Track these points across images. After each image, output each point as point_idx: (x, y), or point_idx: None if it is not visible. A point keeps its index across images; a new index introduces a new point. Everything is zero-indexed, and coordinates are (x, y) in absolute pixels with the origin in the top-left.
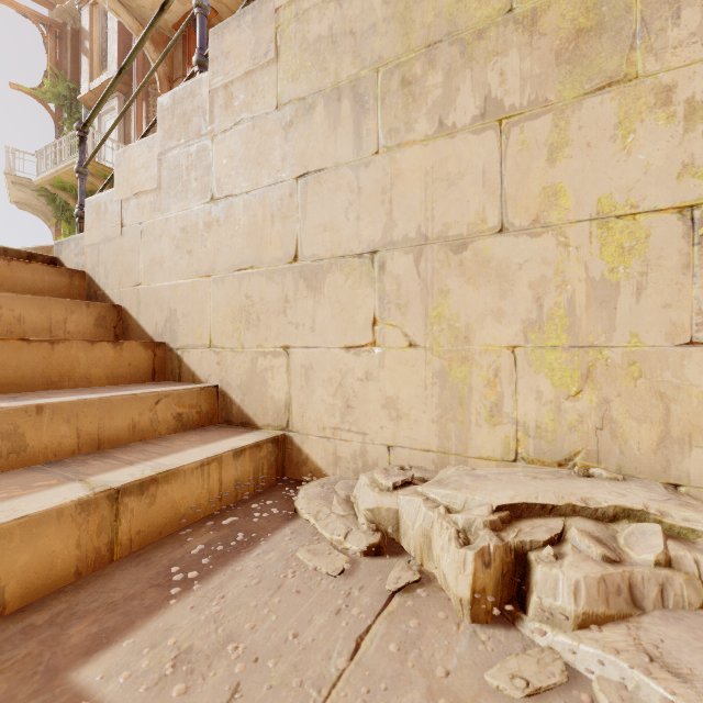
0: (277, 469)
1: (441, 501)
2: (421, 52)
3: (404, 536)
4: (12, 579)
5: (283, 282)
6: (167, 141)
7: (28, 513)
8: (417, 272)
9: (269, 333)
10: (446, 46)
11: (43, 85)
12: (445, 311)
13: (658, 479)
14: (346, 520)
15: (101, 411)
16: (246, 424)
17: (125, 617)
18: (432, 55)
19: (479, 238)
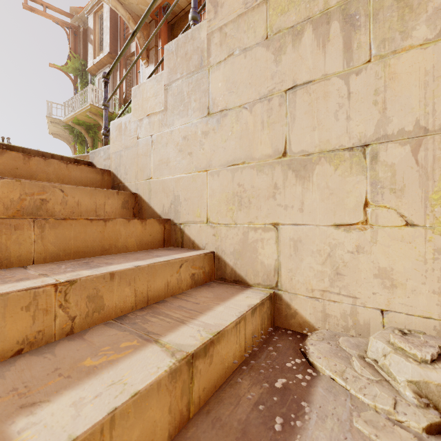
0: (271, 320)
1: None
2: None
3: None
4: None
5: (273, 173)
6: (172, 75)
7: (137, 389)
8: (415, 161)
9: (259, 213)
10: None
11: (67, 63)
12: None
13: None
14: (382, 386)
15: (148, 275)
16: (238, 282)
17: None
18: None
19: None
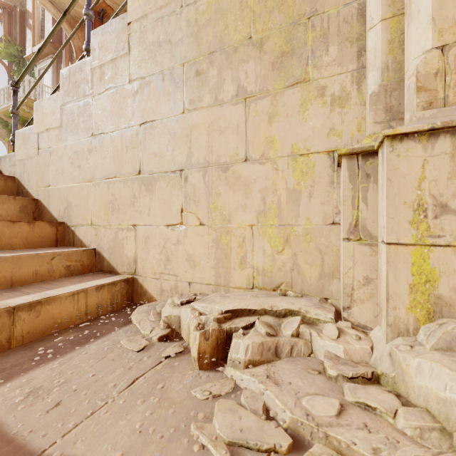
0: (128, 298)
1: (200, 310)
2: (206, 56)
3: (182, 330)
4: None
5: (133, 186)
6: (66, 97)
7: None
8: (204, 182)
9: (125, 217)
10: (219, 54)
11: None
12: (218, 205)
13: (319, 296)
14: (154, 323)
15: (13, 263)
16: (112, 272)
17: (9, 375)
18: (211, 59)
19: (235, 164)
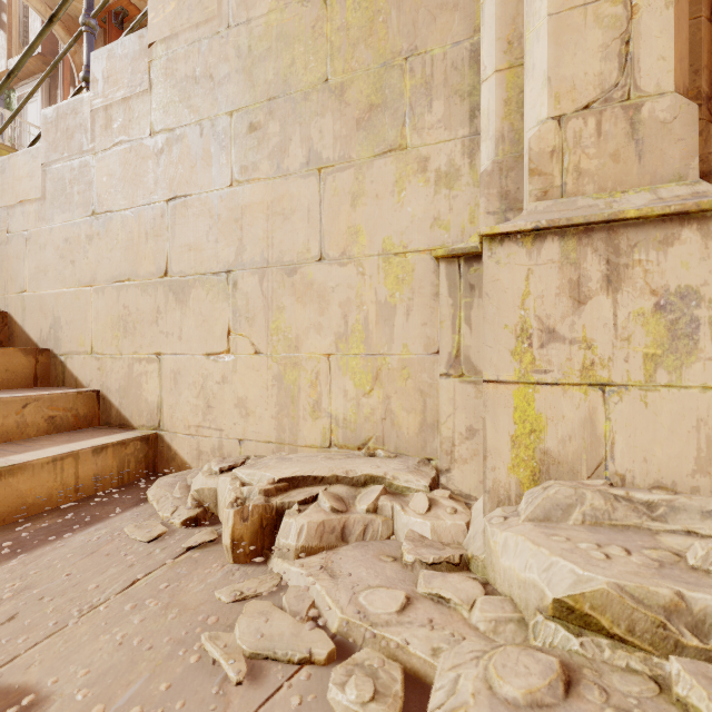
0: (147, 465)
1: (245, 479)
2: (264, 103)
3: (219, 509)
4: None
5: (156, 295)
6: (51, 153)
7: None
8: (261, 291)
9: (144, 341)
10: (282, 102)
11: None
12: (281, 324)
13: (419, 456)
14: (180, 500)
15: None
16: (124, 425)
17: None
18: (272, 108)
19: (305, 265)
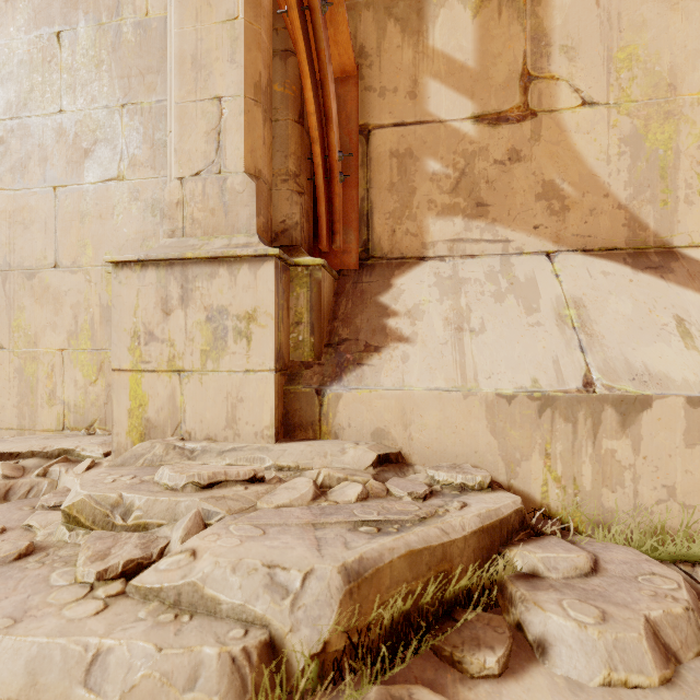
0: None
1: None
2: (7, 121)
3: None
4: None
5: None
6: None
7: None
8: (5, 292)
9: None
10: (23, 123)
11: None
12: (22, 322)
13: None
14: None
15: None
16: None
17: None
18: (14, 126)
19: (43, 270)
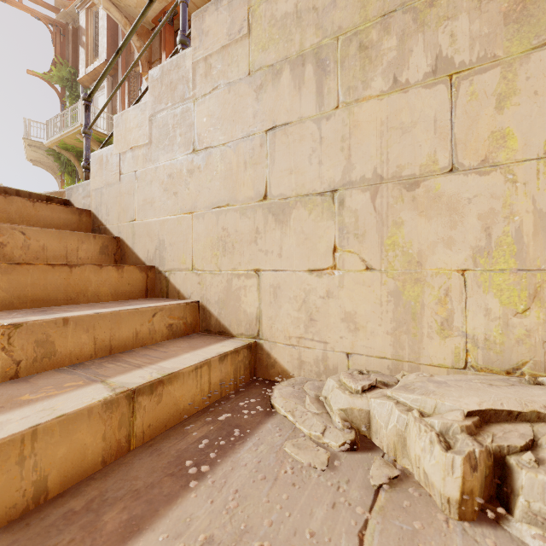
0: (250, 370)
1: (411, 405)
2: (377, 21)
3: (376, 434)
4: (53, 469)
5: (255, 217)
6: (157, 105)
7: (65, 412)
8: (374, 207)
9: (242, 258)
10: (400, 15)
11: (51, 70)
12: (399, 239)
13: None
14: (321, 417)
15: (112, 322)
16: (223, 333)
17: (149, 505)
18: (387, 23)
19: (430, 177)
